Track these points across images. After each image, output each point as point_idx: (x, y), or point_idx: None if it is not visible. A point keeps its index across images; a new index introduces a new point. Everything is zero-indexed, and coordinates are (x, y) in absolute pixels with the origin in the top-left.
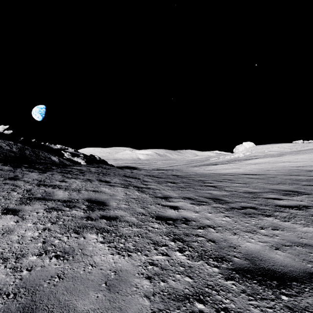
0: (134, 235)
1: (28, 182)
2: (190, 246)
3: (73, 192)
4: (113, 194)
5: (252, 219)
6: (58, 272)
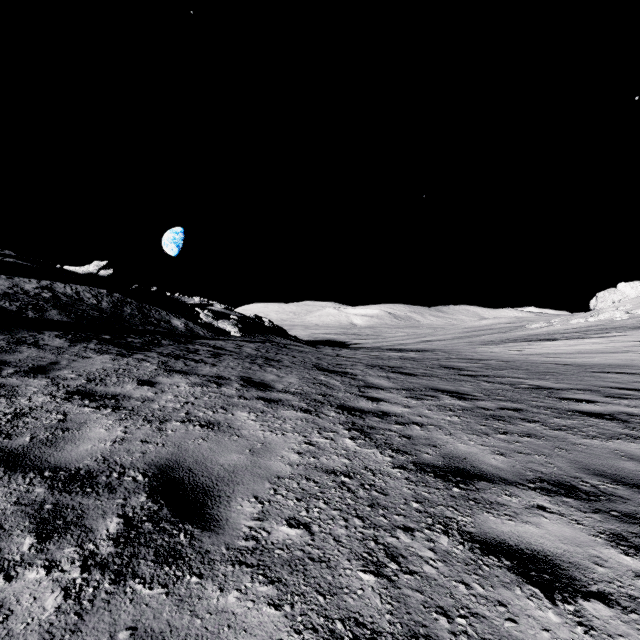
0: None
1: (56, 384)
2: None
3: (137, 430)
4: (264, 443)
5: None
6: None
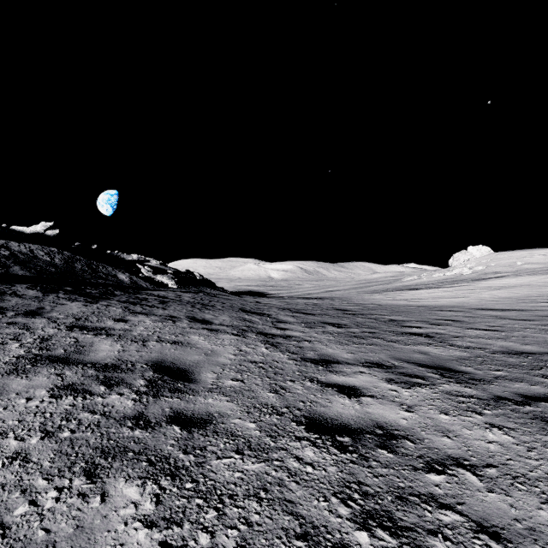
0: (247, 494)
1: (54, 321)
2: None
3: (130, 346)
4: (213, 351)
5: None
6: None
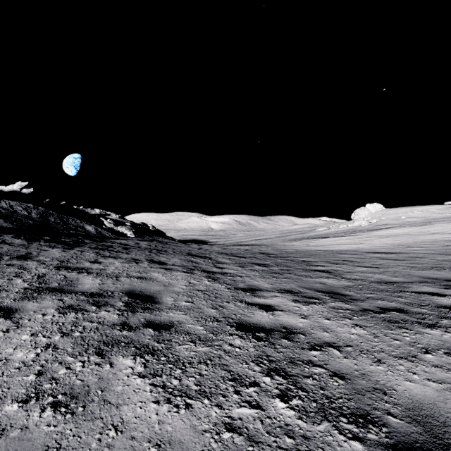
0: (199, 362)
1: (43, 263)
2: (299, 387)
3: (107, 280)
4: (169, 283)
5: (403, 333)
6: (49, 443)
